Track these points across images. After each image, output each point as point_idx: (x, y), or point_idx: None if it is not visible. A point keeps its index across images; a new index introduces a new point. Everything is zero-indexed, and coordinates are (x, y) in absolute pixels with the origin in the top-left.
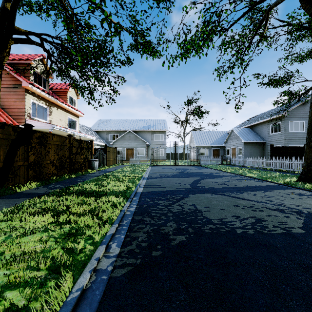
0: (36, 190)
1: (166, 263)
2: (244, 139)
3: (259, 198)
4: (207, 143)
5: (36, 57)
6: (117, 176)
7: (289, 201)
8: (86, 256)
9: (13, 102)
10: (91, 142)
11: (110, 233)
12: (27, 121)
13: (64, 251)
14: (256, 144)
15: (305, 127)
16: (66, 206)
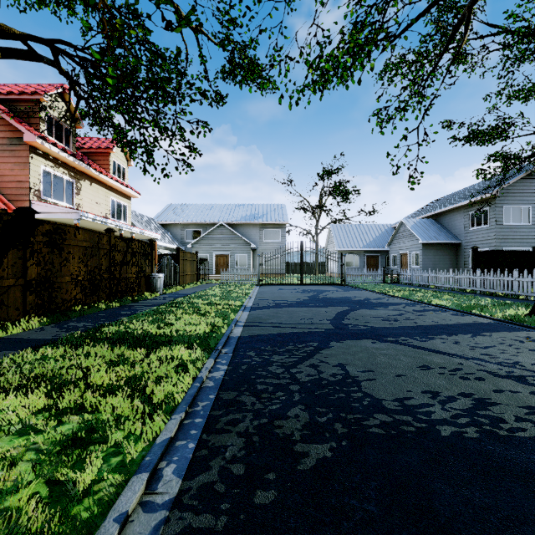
0: (37, 334)
1: (289, 532)
2: (424, 237)
3: (467, 350)
4: (357, 245)
5: (51, 89)
6: (195, 305)
7: (528, 357)
8: (94, 510)
9: (9, 170)
10: (152, 242)
11: (165, 437)
12: (33, 205)
13: (48, 490)
14: (444, 247)
15: (532, 217)
16: (81, 370)
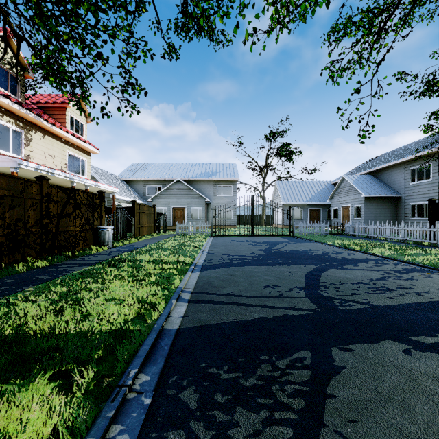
0: None
1: None
2: (366, 192)
3: None
4: (301, 200)
5: None
6: (137, 264)
7: None
8: None
9: None
10: (101, 194)
11: None
12: None
13: None
14: (385, 200)
15: None
16: None
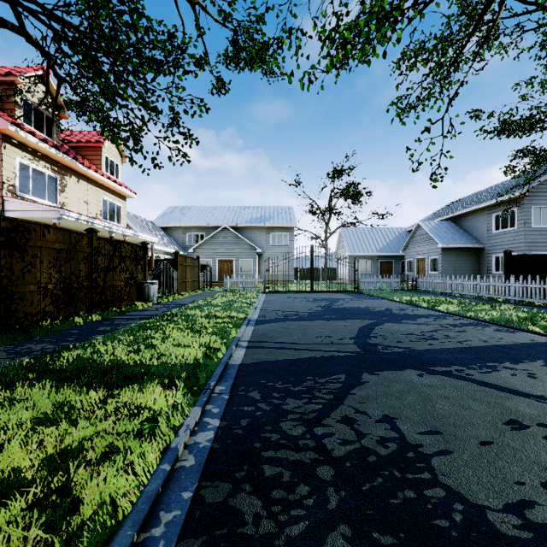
0: None
1: None
2: (443, 241)
3: None
4: (370, 250)
5: (28, 70)
6: (191, 318)
7: None
8: None
9: None
10: (144, 245)
11: None
12: (6, 202)
13: None
14: (466, 251)
15: None
16: None
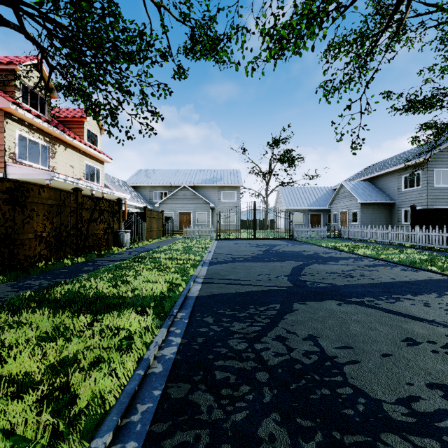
0: None
1: None
2: (362, 198)
3: (444, 315)
4: (302, 205)
5: (25, 60)
6: (157, 260)
7: None
8: None
9: None
10: (119, 201)
11: None
12: (8, 166)
13: None
14: (380, 206)
15: None
16: None
